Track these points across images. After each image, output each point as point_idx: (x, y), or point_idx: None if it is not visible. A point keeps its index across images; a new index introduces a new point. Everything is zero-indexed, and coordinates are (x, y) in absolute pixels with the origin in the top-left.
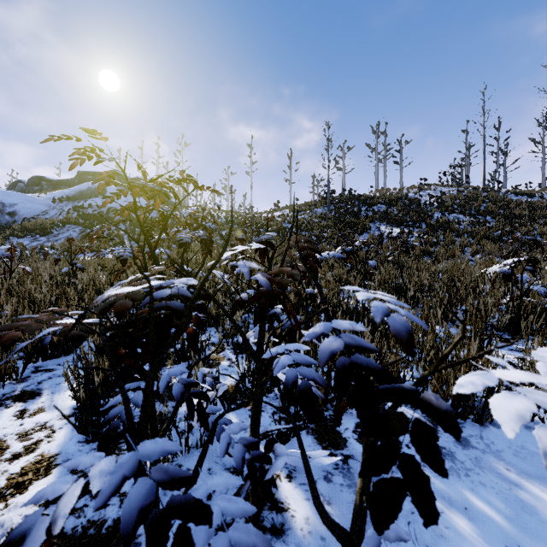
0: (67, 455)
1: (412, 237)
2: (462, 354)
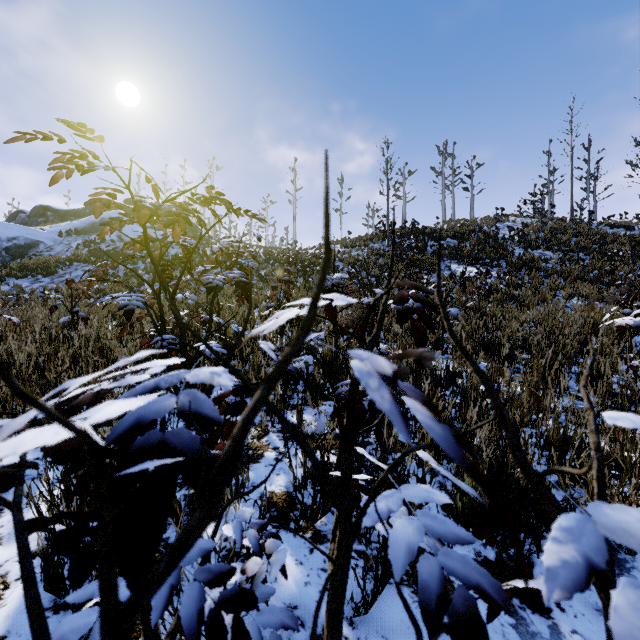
0: (17, 639)
1: (490, 277)
2: None
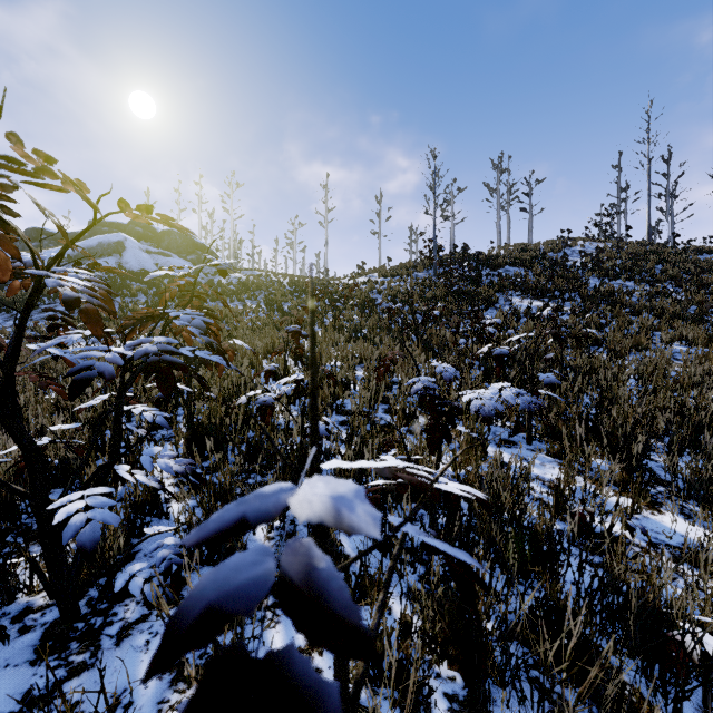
0: None
1: (563, 314)
2: None
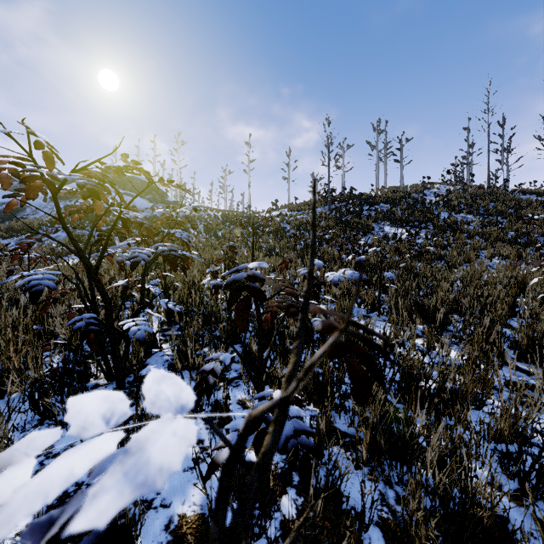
0: None
1: (419, 238)
2: (542, 424)
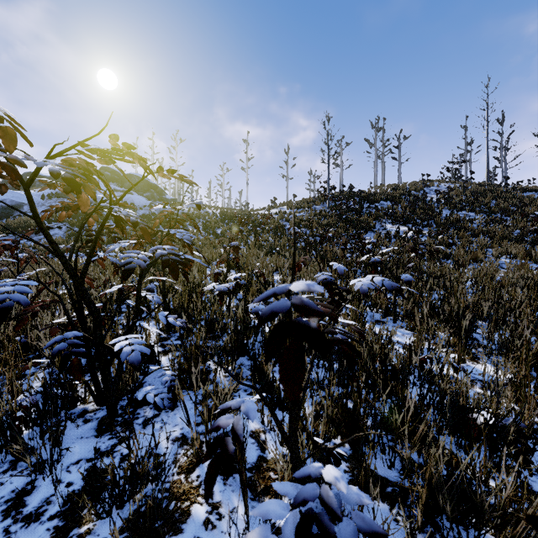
0: None
1: (422, 236)
2: None
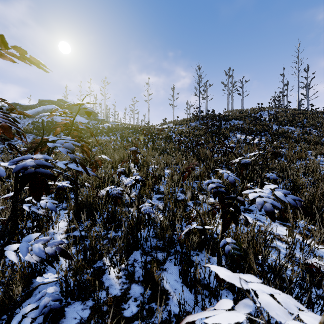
0: None
1: (261, 142)
2: None
